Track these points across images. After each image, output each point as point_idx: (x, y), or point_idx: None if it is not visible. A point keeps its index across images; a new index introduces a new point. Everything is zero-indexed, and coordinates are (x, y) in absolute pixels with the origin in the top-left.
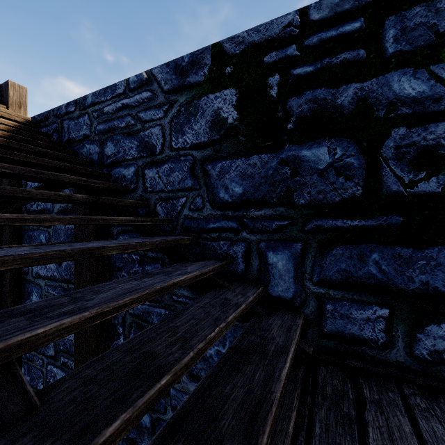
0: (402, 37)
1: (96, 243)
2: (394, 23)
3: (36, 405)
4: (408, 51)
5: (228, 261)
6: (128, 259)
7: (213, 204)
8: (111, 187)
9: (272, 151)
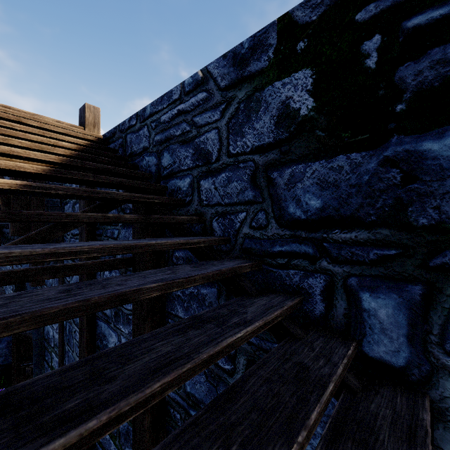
0: None
1: (137, 279)
2: None
3: None
4: None
5: (301, 297)
6: None
7: (280, 222)
8: (165, 201)
9: (369, 148)
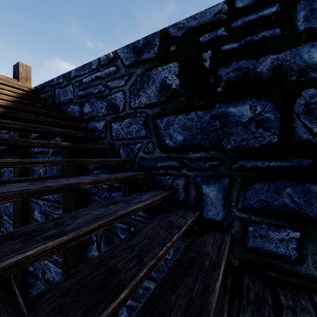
0: (311, 17)
1: (75, 179)
2: (304, 6)
3: (24, 313)
4: (316, 28)
5: (172, 191)
6: (100, 187)
7: (161, 148)
8: (87, 136)
9: (206, 109)
